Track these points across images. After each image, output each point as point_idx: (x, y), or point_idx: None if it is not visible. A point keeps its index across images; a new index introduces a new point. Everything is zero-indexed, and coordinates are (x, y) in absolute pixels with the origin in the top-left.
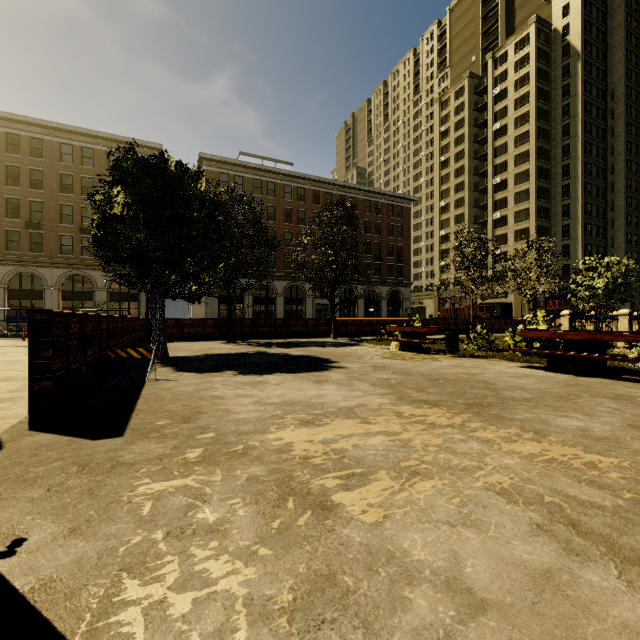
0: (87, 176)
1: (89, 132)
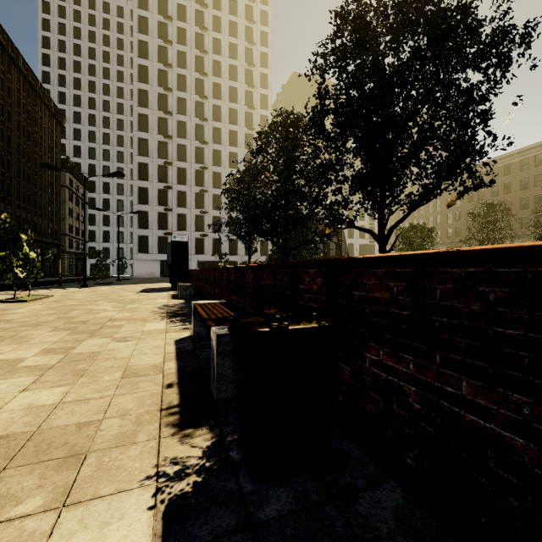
0: (506, 182)
1: (506, 155)
